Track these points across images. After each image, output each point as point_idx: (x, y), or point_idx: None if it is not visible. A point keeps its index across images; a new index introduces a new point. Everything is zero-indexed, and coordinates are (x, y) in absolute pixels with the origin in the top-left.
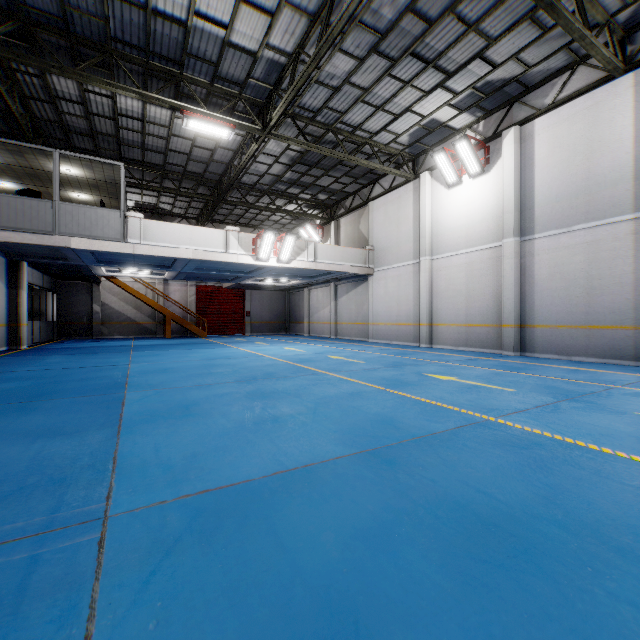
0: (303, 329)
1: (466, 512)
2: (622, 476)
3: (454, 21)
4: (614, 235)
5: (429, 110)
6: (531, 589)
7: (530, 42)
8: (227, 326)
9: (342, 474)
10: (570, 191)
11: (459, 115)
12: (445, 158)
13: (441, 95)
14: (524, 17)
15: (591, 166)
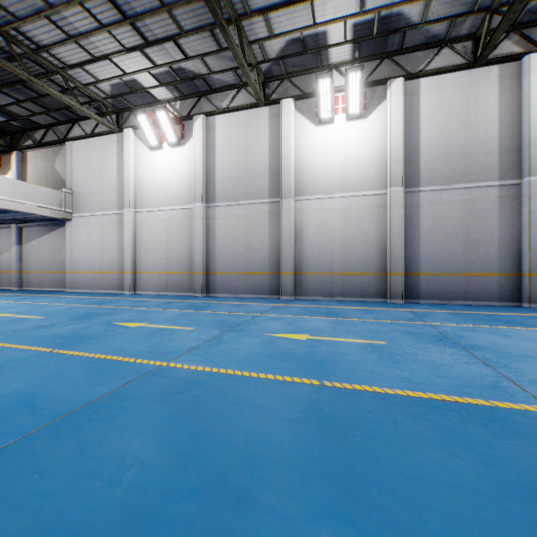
0: None
1: None
2: (253, 397)
3: None
4: (260, 211)
5: (130, 69)
6: None
7: (211, 51)
8: None
9: None
10: (237, 176)
11: (159, 87)
12: (147, 121)
13: (141, 59)
14: (206, 27)
15: (249, 161)
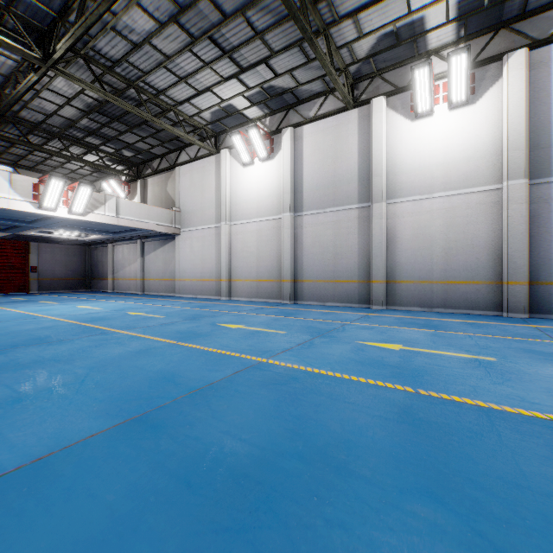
0: (107, 286)
1: (221, 469)
2: (346, 395)
3: (245, 23)
4: (349, 218)
5: (227, 95)
6: (264, 547)
7: (300, 65)
8: (2, 283)
9: (89, 458)
10: (324, 183)
11: (251, 107)
12: (241, 140)
13: (237, 85)
14: (295, 43)
15: (336, 168)
